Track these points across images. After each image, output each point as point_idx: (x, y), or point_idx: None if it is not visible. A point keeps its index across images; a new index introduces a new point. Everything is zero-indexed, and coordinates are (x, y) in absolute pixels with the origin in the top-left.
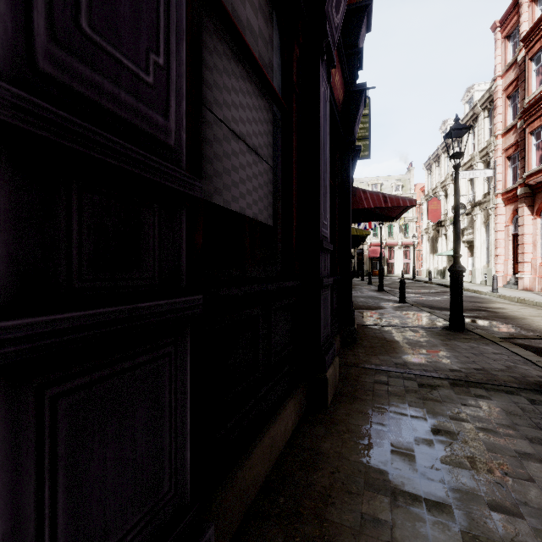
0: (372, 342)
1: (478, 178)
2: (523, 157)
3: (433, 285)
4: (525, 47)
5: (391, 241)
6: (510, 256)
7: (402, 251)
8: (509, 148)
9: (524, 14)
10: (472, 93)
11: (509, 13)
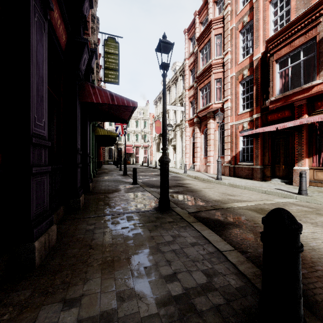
0: (66, 256)
1: (178, 111)
2: (197, 102)
3: (157, 170)
4: (198, 44)
5: (137, 144)
6: (191, 153)
7: (143, 150)
8: (191, 97)
9: (197, 28)
10: (175, 66)
11: (191, 26)
